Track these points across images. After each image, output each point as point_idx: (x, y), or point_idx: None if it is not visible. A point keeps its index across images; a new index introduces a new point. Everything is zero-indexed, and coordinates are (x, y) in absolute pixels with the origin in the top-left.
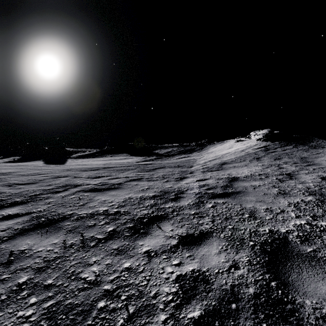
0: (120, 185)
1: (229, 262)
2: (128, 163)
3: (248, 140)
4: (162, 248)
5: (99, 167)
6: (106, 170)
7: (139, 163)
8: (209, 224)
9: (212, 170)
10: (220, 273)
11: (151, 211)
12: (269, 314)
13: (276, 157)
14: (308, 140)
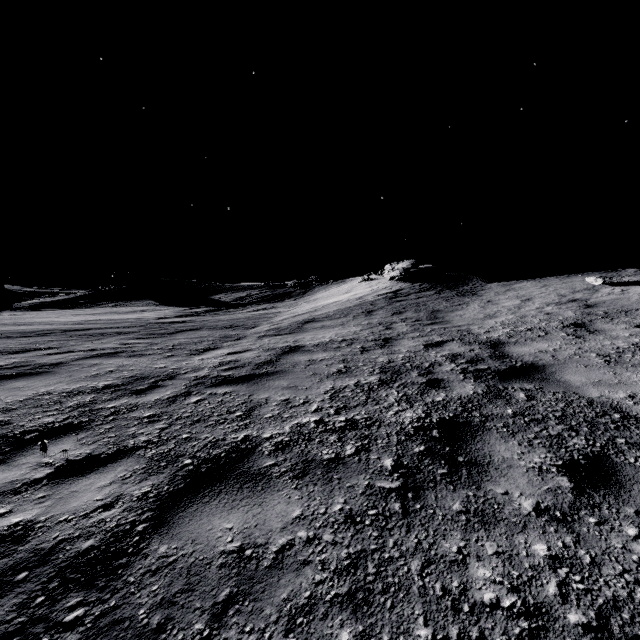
0: (56, 366)
1: (106, 500)
2: (138, 320)
3: (380, 280)
4: (1, 489)
5: (54, 330)
6: (63, 336)
7: (162, 320)
8: (150, 435)
9: (279, 334)
10: (65, 522)
11: (64, 416)
12: (73, 578)
13: (398, 310)
14: (462, 282)
